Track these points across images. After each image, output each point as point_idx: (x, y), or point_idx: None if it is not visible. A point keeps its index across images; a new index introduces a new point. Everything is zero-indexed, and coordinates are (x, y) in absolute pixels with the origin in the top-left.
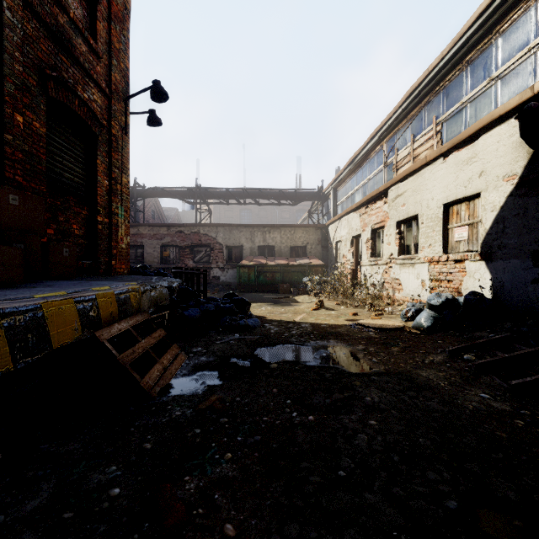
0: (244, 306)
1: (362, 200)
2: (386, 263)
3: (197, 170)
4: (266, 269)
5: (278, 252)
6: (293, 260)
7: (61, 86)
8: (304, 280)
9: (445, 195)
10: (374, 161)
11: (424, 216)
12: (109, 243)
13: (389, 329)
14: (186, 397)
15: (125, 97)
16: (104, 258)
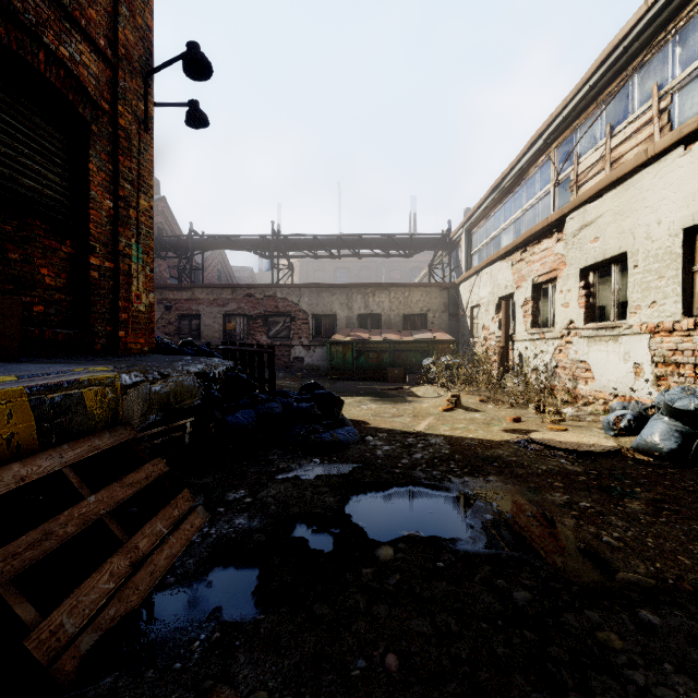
0: (332, 406)
1: (517, 241)
2: (560, 336)
3: (278, 218)
4: (369, 347)
5: (386, 323)
6: (408, 334)
7: (4, 18)
8: (424, 362)
9: (690, 212)
10: (534, 180)
11: (639, 255)
12: (115, 303)
13: (595, 454)
14: (149, 680)
15: (146, 72)
16: (103, 327)
